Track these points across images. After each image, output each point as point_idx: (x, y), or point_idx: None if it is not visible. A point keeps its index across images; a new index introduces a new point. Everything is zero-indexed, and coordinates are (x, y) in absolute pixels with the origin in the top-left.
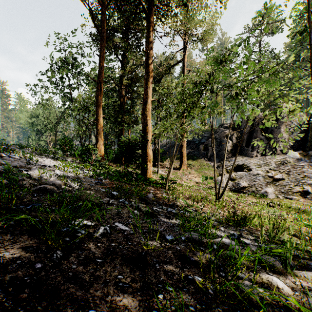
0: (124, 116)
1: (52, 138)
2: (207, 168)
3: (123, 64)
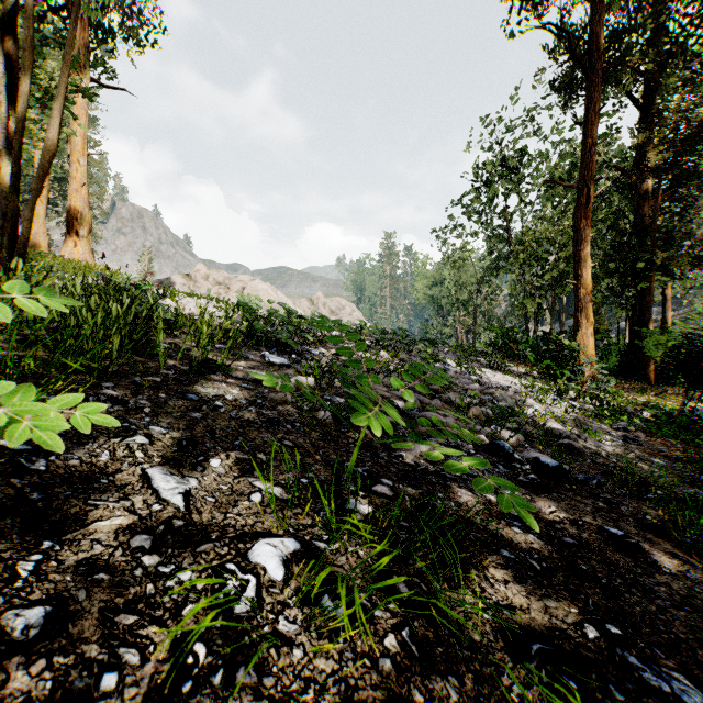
0: (654, 252)
1: (463, 321)
2: None
3: (646, 109)
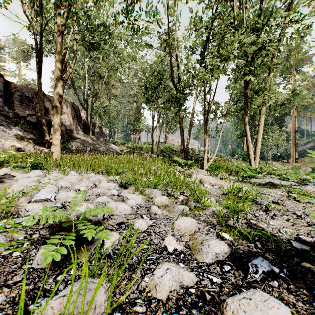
0: None
1: None
2: (311, 163)
3: None
